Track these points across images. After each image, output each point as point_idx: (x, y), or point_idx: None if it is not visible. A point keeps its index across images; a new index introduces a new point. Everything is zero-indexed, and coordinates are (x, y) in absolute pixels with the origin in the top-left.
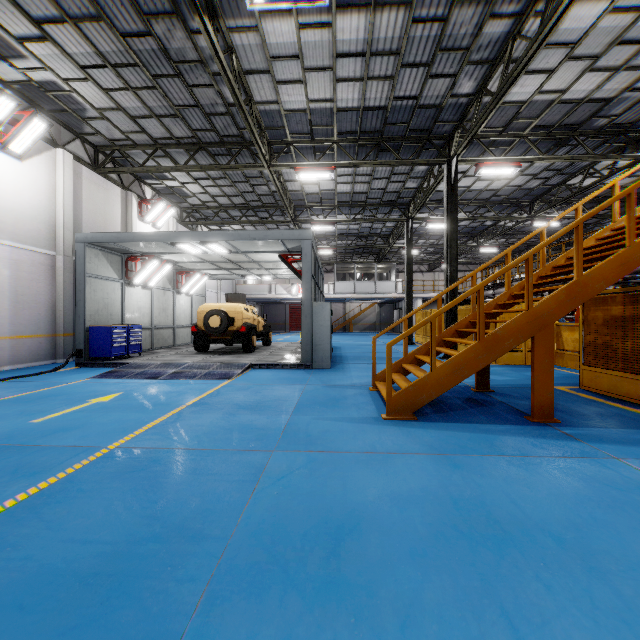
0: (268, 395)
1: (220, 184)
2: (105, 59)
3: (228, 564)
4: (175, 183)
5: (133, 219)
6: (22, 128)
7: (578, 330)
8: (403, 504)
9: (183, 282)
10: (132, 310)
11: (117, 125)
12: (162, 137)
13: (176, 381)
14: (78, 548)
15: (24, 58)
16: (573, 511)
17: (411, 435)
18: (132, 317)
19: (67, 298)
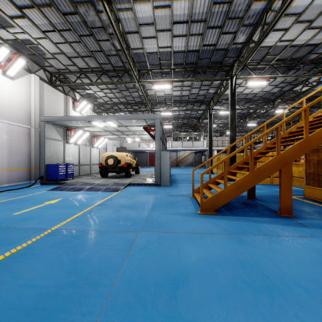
0: (137, 200)
1: (113, 92)
2: (54, 27)
3: (112, 302)
4: (91, 91)
5: (70, 110)
6: (13, 63)
7: (301, 166)
8: (212, 265)
9: (95, 141)
10: (69, 156)
11: (61, 62)
12: (84, 67)
13: (90, 192)
14: (27, 290)
15: (14, 27)
16: (311, 271)
17: (214, 223)
18: (69, 159)
19: (36, 150)
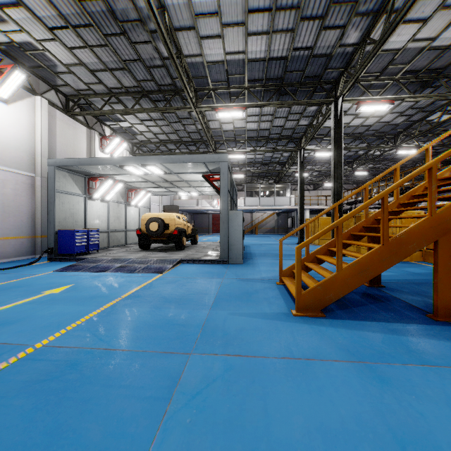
0: (191, 288)
1: (160, 124)
2: (66, 21)
3: None
4: (127, 124)
5: (95, 150)
6: (6, 78)
7: None
8: (339, 447)
9: (133, 197)
10: (93, 218)
11: (81, 78)
12: (115, 87)
13: (119, 274)
14: None
15: (6, 23)
16: None
17: (324, 335)
18: (93, 223)
19: (44, 209)
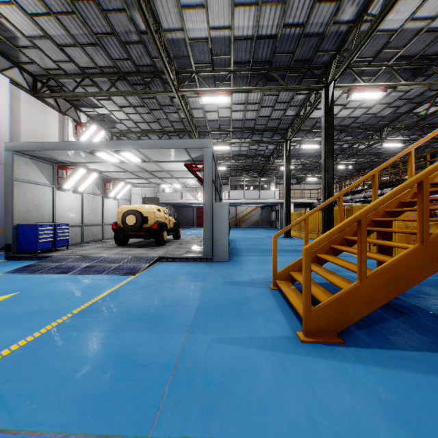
0: (167, 296)
1: (140, 112)
2: None
3: None
4: (104, 111)
5: (69, 138)
6: None
7: None
8: None
9: (111, 189)
10: (63, 210)
11: (48, 54)
12: (88, 67)
13: (83, 277)
14: None
15: None
16: None
17: (355, 383)
18: (63, 216)
19: (5, 200)
